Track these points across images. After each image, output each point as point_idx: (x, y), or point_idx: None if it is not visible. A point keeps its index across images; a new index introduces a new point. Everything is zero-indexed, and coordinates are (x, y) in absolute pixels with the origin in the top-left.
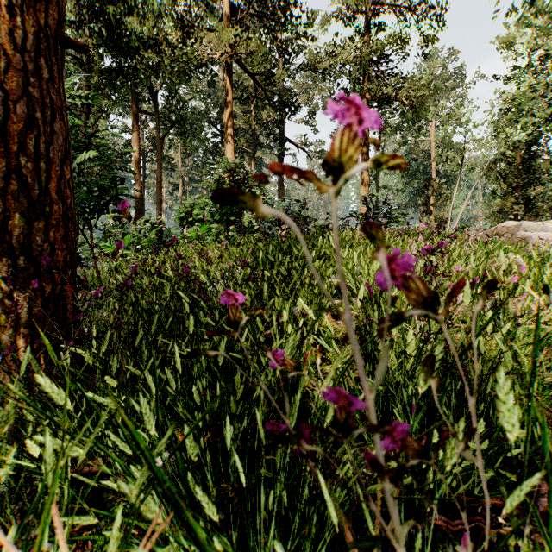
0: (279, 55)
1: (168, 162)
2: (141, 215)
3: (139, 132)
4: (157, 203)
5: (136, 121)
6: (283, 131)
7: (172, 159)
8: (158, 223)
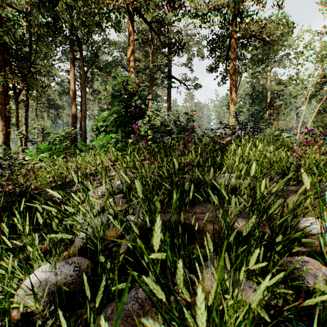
0: (168, 10)
1: (97, 93)
2: (76, 127)
3: (74, 71)
4: (83, 118)
5: (72, 64)
6: (170, 72)
7: (99, 91)
8: (71, 133)
